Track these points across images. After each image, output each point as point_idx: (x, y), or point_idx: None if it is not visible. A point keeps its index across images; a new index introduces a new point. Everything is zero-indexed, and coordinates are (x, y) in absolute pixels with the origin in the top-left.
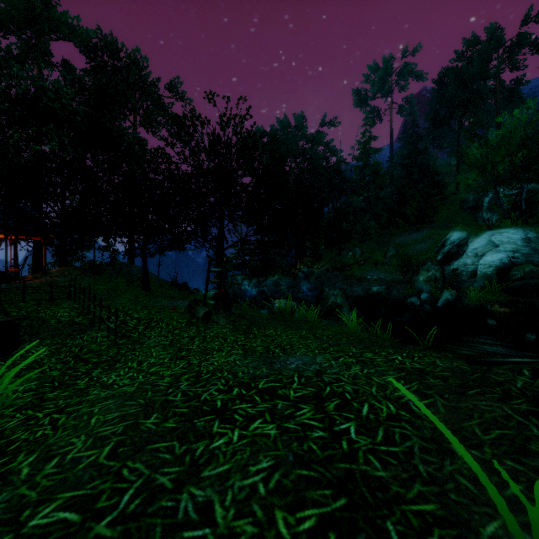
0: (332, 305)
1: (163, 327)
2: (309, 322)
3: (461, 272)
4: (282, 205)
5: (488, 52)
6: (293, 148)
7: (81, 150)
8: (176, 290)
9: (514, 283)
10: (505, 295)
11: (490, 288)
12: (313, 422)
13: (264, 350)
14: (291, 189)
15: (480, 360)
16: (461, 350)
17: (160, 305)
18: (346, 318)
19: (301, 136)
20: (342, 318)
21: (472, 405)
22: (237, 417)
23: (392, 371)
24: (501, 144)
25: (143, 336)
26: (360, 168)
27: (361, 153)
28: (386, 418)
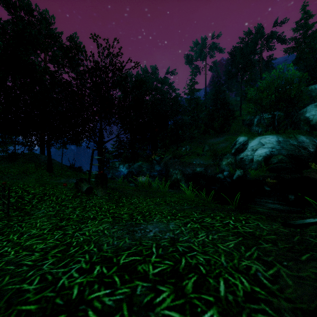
0: (174, 180)
1: (54, 199)
2: (161, 191)
3: (245, 159)
4: (143, 119)
5: (256, 40)
6: (150, 85)
7: (1, 74)
8: (72, 171)
9: (273, 165)
10: (268, 172)
11: (261, 168)
12: (174, 313)
13: (128, 218)
14: (149, 110)
15: (294, 224)
16: (256, 208)
17: (58, 182)
18: (183, 188)
19: (155, 79)
20: (180, 188)
21: (313, 274)
22: (91, 314)
23: (231, 236)
24: (265, 89)
25: (35, 208)
26: (189, 100)
27: (189, 91)
28: (245, 298)
